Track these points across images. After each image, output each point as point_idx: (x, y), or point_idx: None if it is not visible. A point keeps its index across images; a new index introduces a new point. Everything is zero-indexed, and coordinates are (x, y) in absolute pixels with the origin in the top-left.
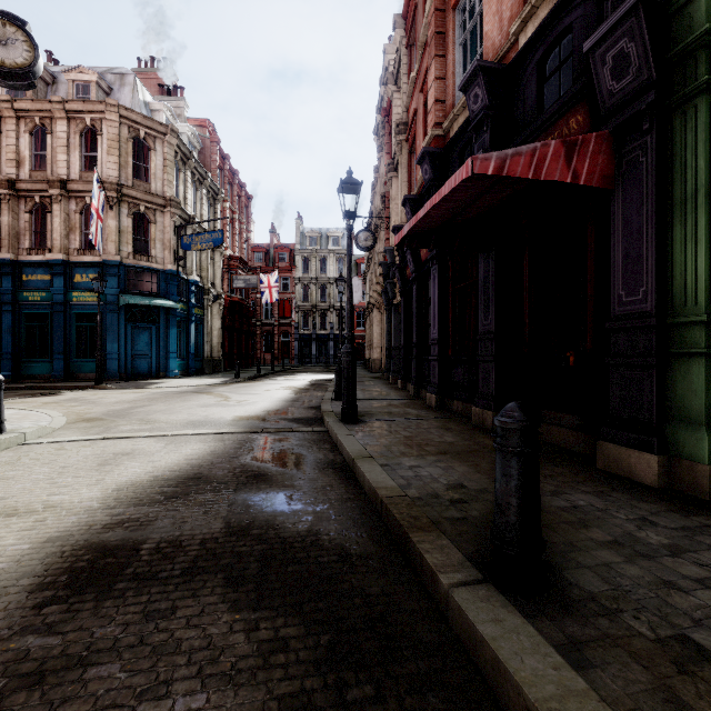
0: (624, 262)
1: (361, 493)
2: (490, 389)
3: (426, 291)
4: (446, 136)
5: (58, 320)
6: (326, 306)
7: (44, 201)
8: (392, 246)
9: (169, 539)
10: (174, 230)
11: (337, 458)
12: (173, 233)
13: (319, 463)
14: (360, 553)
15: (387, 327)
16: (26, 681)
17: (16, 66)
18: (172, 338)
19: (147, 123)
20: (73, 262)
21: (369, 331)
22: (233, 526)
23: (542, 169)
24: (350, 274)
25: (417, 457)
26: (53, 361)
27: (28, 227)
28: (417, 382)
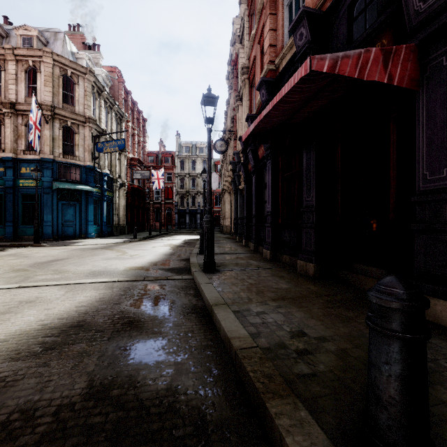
0: (429, 148)
1: (217, 339)
2: (311, 247)
3: (262, 179)
4: (277, 70)
5: (9, 199)
6: (195, 191)
7: None
8: (238, 150)
9: (24, 407)
10: (92, 139)
11: (198, 303)
12: (91, 141)
13: (184, 308)
14: (216, 421)
15: (235, 204)
16: None
17: None
18: (90, 211)
19: (72, 66)
20: (20, 159)
21: (223, 207)
22: (96, 384)
23: (365, 71)
24: (210, 164)
25: (261, 303)
26: (6, 227)
27: None
28: (256, 241)
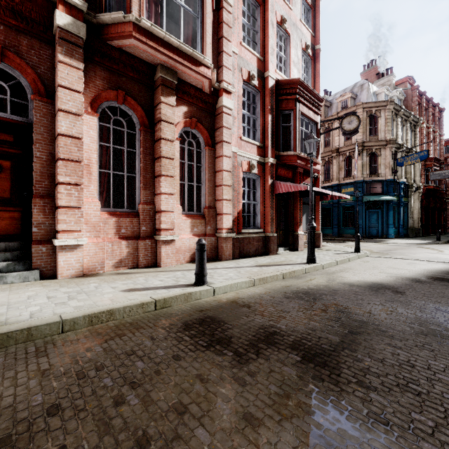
0: None
1: None
2: None
3: None
4: None
5: (335, 210)
6: None
7: (329, 159)
8: None
9: None
10: (391, 156)
11: None
12: (391, 158)
13: None
14: None
15: None
16: (444, 285)
17: (353, 129)
18: (390, 216)
19: (376, 105)
20: (341, 184)
21: None
22: None
23: None
24: None
25: None
26: (333, 228)
27: (323, 172)
28: None
